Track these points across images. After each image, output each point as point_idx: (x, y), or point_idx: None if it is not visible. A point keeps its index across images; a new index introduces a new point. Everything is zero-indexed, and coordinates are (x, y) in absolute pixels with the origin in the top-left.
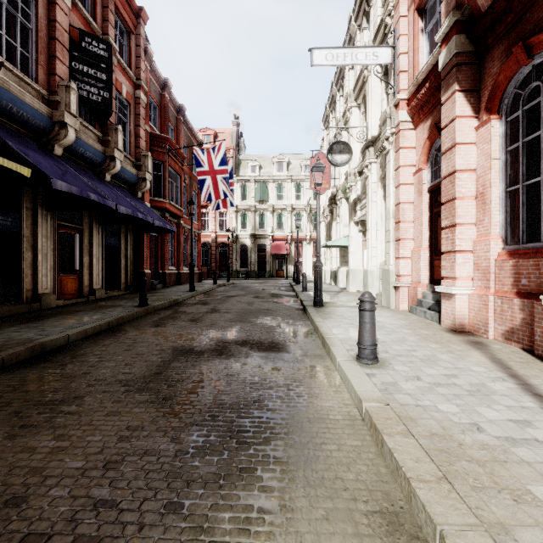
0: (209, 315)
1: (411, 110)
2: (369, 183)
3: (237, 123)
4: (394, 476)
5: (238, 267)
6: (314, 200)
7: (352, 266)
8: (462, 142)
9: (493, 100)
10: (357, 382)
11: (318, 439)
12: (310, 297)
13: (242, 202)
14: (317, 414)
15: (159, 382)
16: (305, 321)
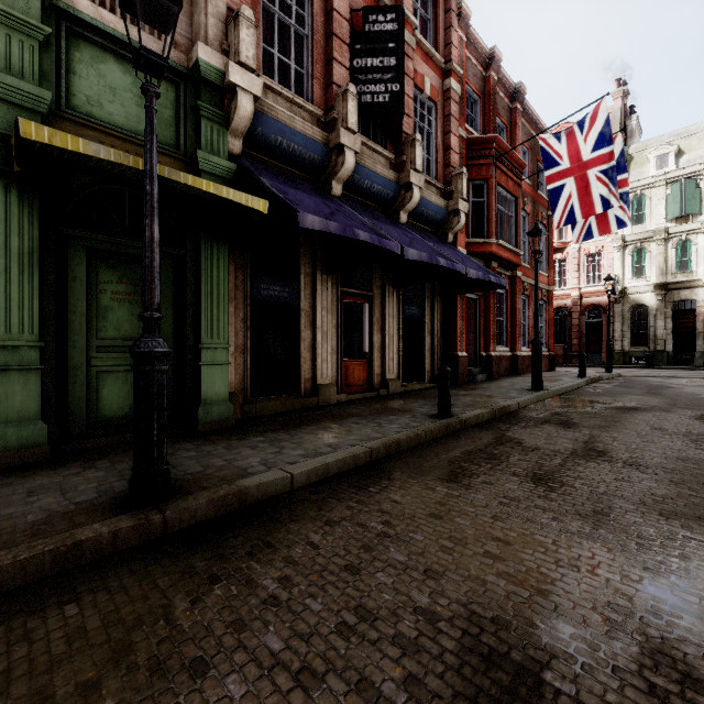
0: (582, 465)
1: None
2: None
3: (622, 92)
4: None
5: (626, 346)
6: None
7: None
8: None
9: None
10: None
11: None
12: None
13: (634, 228)
14: None
15: None
16: None
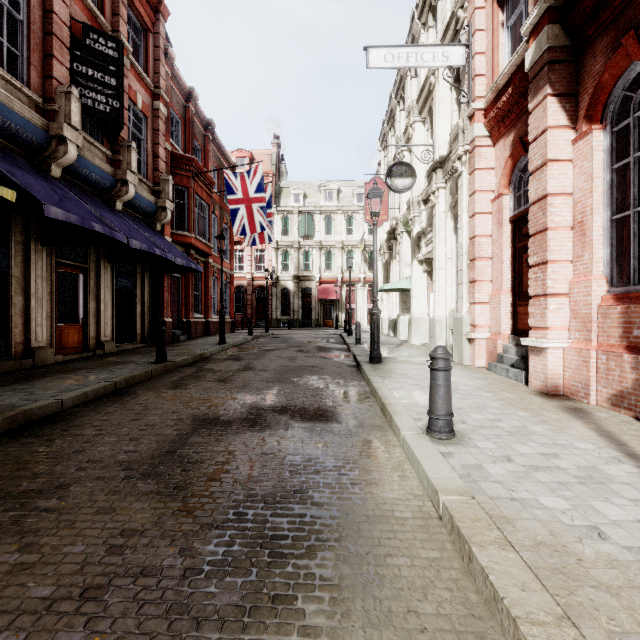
0: (242, 373)
1: (490, 123)
2: (436, 213)
3: (277, 143)
4: (491, 608)
5: (279, 315)
6: (369, 235)
7: (415, 314)
8: (556, 159)
9: (595, 106)
10: (430, 465)
11: (381, 549)
12: (365, 351)
13: (283, 237)
14: (379, 510)
15: (171, 464)
16: (359, 381)
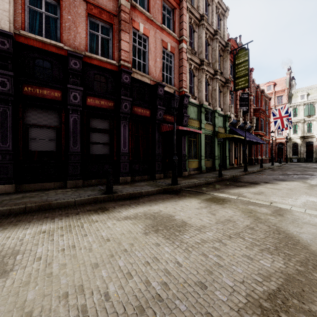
0: (287, 170)
1: None
2: None
3: (289, 73)
4: None
5: (291, 156)
6: None
7: None
8: None
9: None
10: None
11: None
12: None
13: (293, 118)
14: None
15: (284, 175)
16: None
